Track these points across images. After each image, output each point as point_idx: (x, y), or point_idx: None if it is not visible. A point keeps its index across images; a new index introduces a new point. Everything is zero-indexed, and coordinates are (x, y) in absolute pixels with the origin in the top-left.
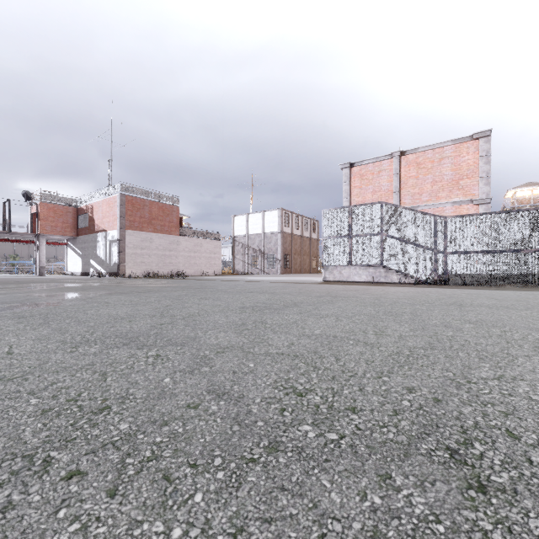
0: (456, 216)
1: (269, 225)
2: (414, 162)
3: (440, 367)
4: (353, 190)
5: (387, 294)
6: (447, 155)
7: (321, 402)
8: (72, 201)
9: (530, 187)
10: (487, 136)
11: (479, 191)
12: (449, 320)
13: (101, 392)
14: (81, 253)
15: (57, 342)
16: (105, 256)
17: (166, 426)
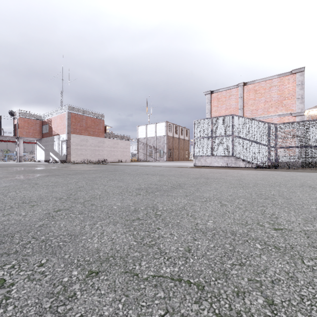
0: (283, 123)
1: (159, 131)
2: (253, 90)
3: None
4: (212, 108)
5: (244, 176)
6: (274, 84)
7: None
8: (39, 117)
9: None
10: (301, 72)
11: (296, 107)
12: None
13: None
14: (44, 148)
15: None
16: (58, 150)
17: None
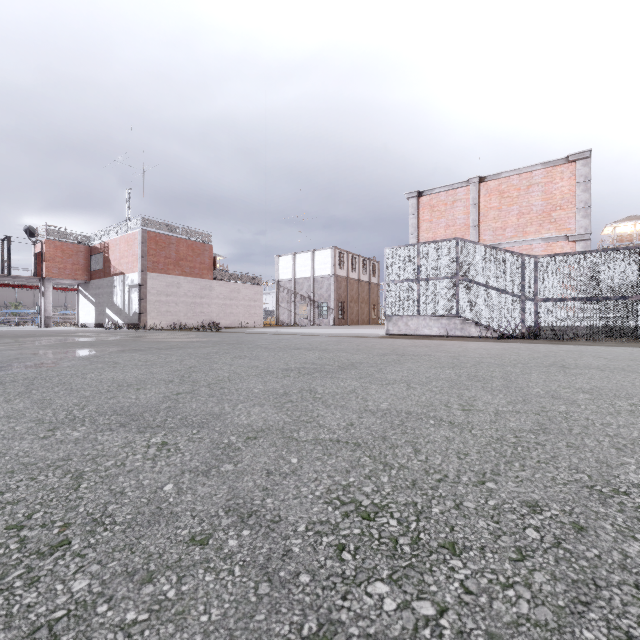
0: (549, 255)
1: (320, 267)
2: (496, 191)
3: (566, 464)
4: (421, 225)
5: (467, 351)
6: (537, 181)
7: (399, 531)
8: (84, 238)
9: (633, 221)
10: (585, 158)
11: (576, 225)
12: (555, 388)
13: (64, 511)
14: (94, 300)
15: (31, 421)
16: (123, 304)
17: (149, 584)
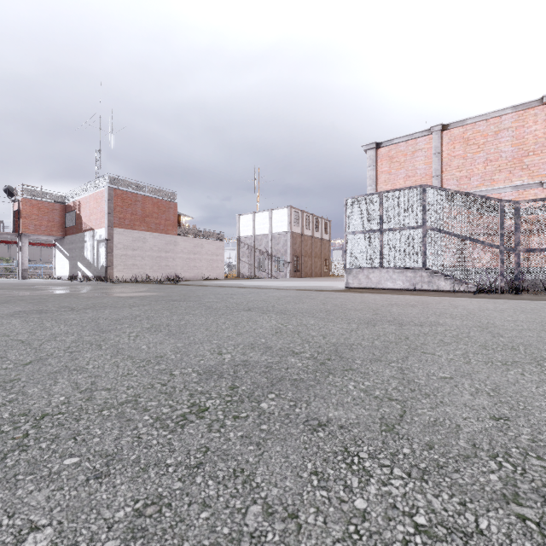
0: (534, 199)
1: (277, 224)
2: (461, 138)
3: None
4: (380, 176)
5: (480, 315)
6: (506, 126)
7: None
8: (59, 197)
9: None
10: None
11: None
12: None
13: None
14: (68, 254)
15: None
16: (93, 258)
17: None
